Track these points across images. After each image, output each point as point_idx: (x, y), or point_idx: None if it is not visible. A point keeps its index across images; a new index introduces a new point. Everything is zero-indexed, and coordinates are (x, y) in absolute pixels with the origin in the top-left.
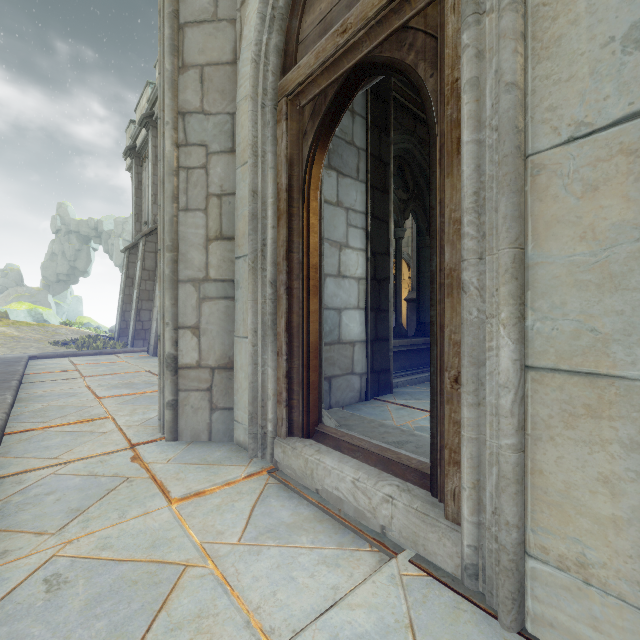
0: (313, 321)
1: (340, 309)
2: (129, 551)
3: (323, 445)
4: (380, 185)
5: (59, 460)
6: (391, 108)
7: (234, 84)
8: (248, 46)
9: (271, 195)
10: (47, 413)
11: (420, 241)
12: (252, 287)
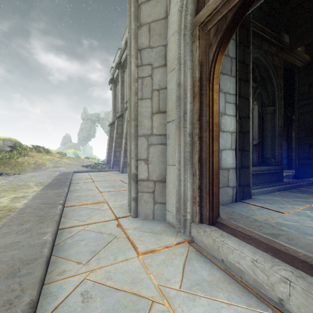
0: (215, 156)
1: (221, 150)
2: (120, 283)
3: (223, 231)
4: (244, 78)
5: (86, 222)
6: (250, 32)
7: (166, 29)
8: (174, 5)
9: (189, 84)
10: (80, 198)
11: (263, 110)
12: (178, 137)
